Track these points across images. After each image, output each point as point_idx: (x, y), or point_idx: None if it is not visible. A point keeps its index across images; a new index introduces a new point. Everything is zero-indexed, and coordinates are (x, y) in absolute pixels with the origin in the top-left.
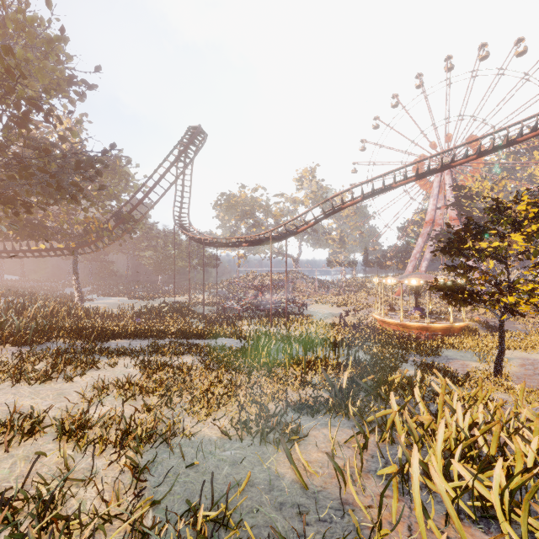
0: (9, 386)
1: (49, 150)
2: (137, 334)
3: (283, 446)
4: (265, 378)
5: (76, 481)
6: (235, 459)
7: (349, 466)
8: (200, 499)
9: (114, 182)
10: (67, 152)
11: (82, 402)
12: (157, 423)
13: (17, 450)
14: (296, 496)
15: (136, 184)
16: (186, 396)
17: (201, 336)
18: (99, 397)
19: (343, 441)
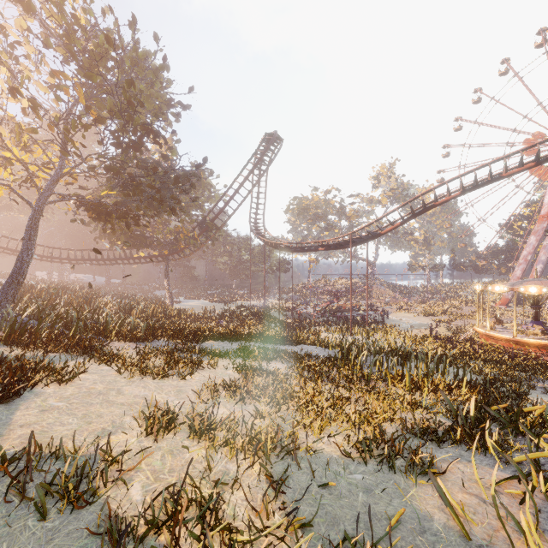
0: (138, 380)
1: (156, 168)
2: (226, 337)
3: (433, 483)
4: (367, 393)
5: (222, 484)
6: (366, 485)
7: (524, 522)
8: (357, 532)
9: (199, 193)
10: (168, 169)
11: (200, 401)
12: (276, 432)
13: (161, 442)
14: (457, 546)
15: (216, 194)
16: (290, 405)
17: (284, 342)
18: (215, 398)
19: (489, 483)
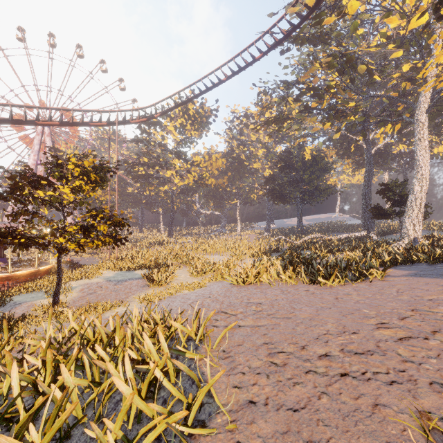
0: None
1: None
2: None
3: None
4: None
5: None
6: None
7: None
8: None
9: None
10: None
11: None
12: None
13: None
14: None
15: None
16: None
17: None
18: None
19: None
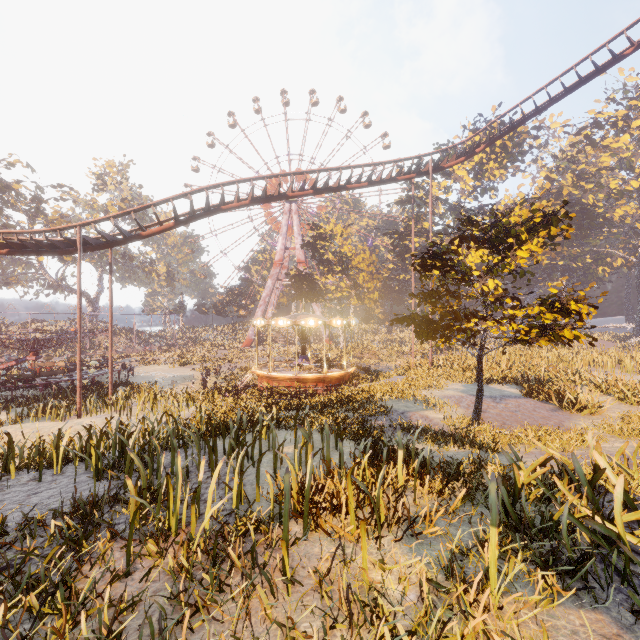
0: None
1: None
2: None
3: None
4: None
5: None
6: None
7: None
8: None
9: None
10: None
11: None
12: None
13: None
14: None
15: None
16: None
17: None
18: None
19: None
